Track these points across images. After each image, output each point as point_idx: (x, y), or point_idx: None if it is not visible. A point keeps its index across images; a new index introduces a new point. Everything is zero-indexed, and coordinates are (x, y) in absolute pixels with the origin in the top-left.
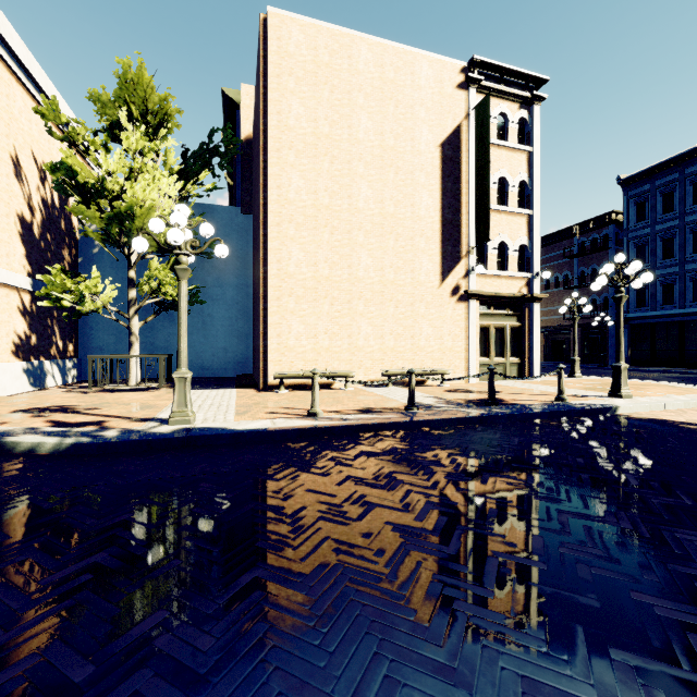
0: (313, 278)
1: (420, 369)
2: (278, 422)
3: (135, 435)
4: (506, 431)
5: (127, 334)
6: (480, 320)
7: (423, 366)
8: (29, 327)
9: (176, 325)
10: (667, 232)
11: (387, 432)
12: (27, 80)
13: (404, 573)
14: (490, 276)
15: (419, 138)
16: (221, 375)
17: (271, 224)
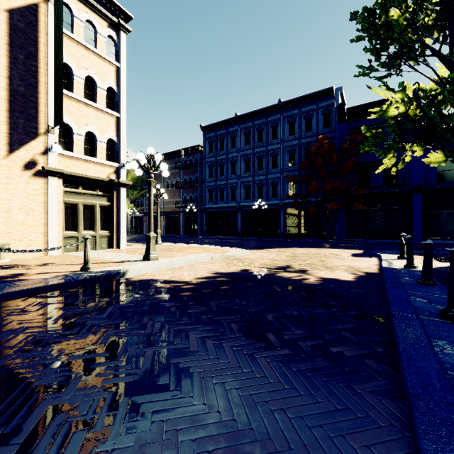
0: None
1: None
2: None
3: None
4: None
5: None
6: (67, 197)
7: None
8: None
9: None
10: (221, 161)
11: None
12: None
13: None
14: (77, 158)
15: None
16: None
17: None
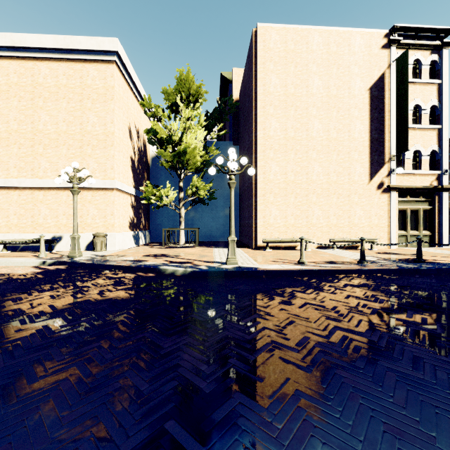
0: (284, 182)
1: (356, 238)
2: (284, 266)
3: (216, 268)
4: (439, 279)
5: (173, 217)
6: (399, 205)
7: (356, 236)
8: (134, 214)
9: (197, 211)
10: None
11: (353, 275)
12: (134, 87)
13: (417, 337)
14: (407, 174)
15: (354, 87)
16: (221, 240)
17: (259, 151)
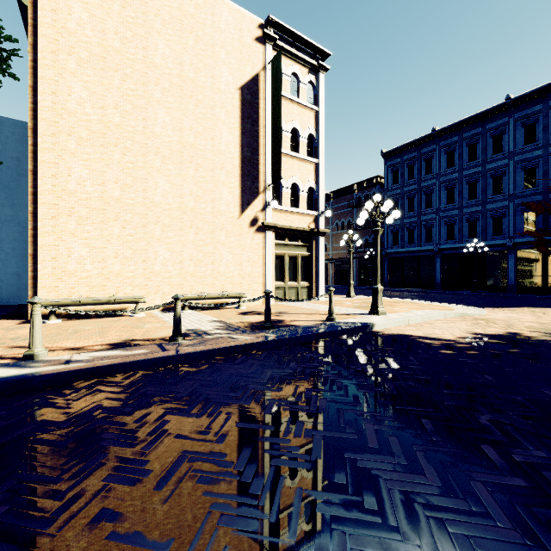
0: (100, 198)
1: (217, 293)
2: None
3: None
4: (266, 361)
5: None
6: (277, 249)
7: (223, 290)
8: None
9: None
10: (410, 193)
11: (118, 376)
12: None
13: None
14: (285, 211)
15: (220, 77)
16: (12, 302)
17: (44, 134)
